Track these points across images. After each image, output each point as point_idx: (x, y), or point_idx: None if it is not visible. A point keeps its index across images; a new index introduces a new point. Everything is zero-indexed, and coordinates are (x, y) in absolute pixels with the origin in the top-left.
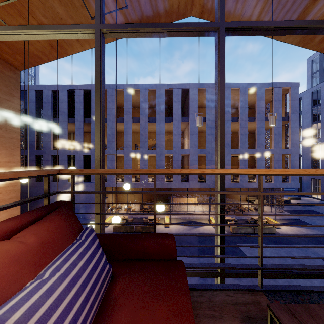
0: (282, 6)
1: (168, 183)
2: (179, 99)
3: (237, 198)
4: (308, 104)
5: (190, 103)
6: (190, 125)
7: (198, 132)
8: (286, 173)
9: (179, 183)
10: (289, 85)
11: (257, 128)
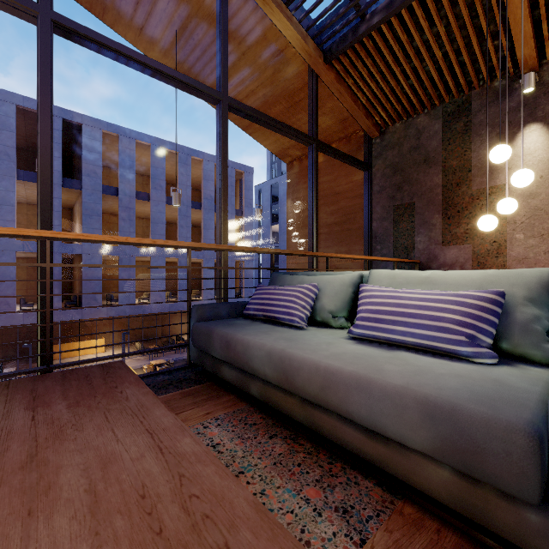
0: (191, 48)
1: (26, 314)
2: (58, 139)
3: (179, 329)
4: (268, 200)
5: (84, 153)
6: (85, 196)
7: (108, 214)
8: (87, 240)
9: (57, 312)
10: (243, 169)
11: (205, 221)
